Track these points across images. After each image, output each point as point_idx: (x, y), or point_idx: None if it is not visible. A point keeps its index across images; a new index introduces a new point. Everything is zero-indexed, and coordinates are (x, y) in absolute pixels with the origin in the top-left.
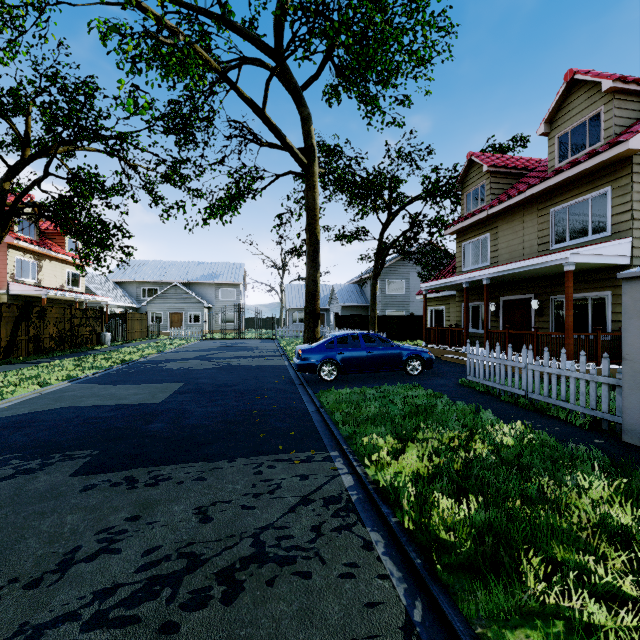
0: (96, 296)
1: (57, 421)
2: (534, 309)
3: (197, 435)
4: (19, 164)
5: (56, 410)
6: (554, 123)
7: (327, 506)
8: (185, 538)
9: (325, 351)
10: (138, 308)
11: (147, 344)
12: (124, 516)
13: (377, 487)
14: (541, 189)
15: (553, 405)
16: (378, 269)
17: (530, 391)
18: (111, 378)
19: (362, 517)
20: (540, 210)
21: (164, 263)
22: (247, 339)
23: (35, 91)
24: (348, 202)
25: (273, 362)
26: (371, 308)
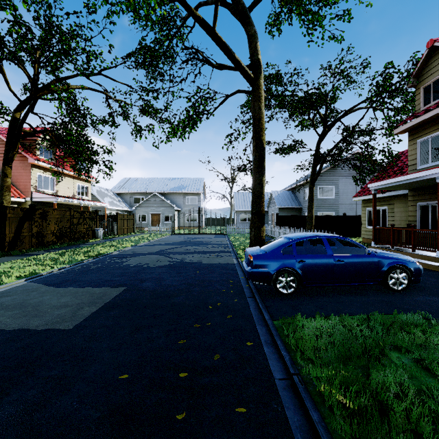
0: (96, 202)
1: None
2: None
3: None
4: (27, 98)
5: None
6: None
7: None
8: None
9: (282, 258)
10: (131, 211)
11: (129, 238)
12: None
13: None
14: None
15: None
16: (315, 175)
17: None
18: (66, 276)
19: None
20: None
21: (149, 179)
22: (204, 234)
23: None
24: (289, 115)
25: (222, 259)
26: (308, 209)
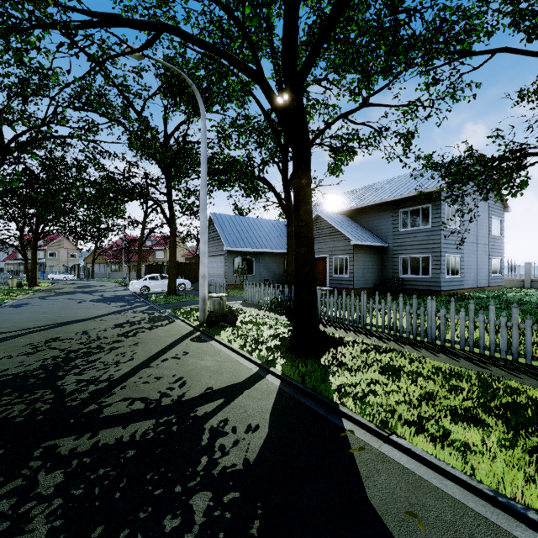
0: None
1: None
2: None
3: None
4: None
5: None
6: None
7: None
8: None
9: None
10: None
11: None
12: None
13: None
14: None
15: None
16: None
17: None
18: None
19: None
20: None
21: None
22: None
23: None
24: None
25: None
26: None
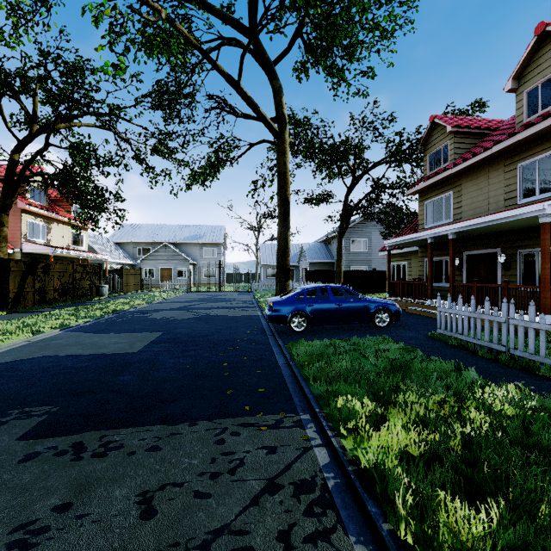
0: (97, 254)
1: (32, 371)
2: (501, 263)
3: (163, 390)
4: (27, 138)
5: (37, 359)
6: (522, 79)
7: (298, 496)
8: (116, 546)
9: (295, 303)
10: (134, 265)
11: (139, 296)
12: (53, 503)
13: (358, 469)
14: (509, 144)
15: (541, 363)
16: (343, 228)
17: (512, 347)
18: (99, 327)
19: (343, 517)
20: (507, 166)
21: (156, 226)
22: (226, 292)
23: (31, 65)
24: (316, 167)
25: (247, 313)
26: (337, 264)
